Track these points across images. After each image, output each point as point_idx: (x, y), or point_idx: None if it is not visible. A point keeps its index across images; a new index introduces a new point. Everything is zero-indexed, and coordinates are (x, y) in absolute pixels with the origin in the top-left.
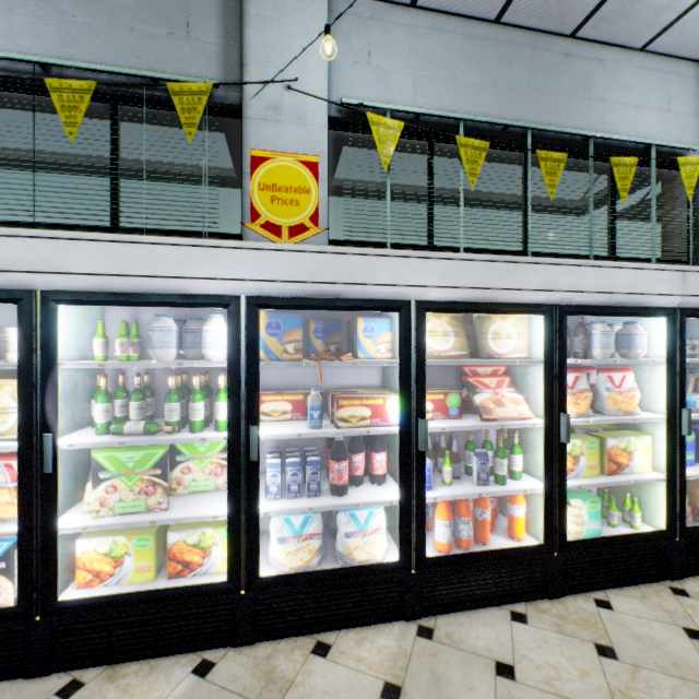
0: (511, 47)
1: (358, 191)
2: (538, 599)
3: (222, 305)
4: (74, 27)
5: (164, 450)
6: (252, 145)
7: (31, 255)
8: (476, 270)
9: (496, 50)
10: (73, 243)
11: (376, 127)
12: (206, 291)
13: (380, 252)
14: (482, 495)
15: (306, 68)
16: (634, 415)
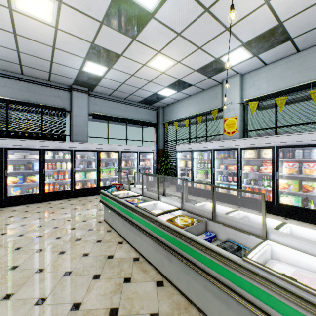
0: (307, 55)
1: (274, 106)
2: (270, 214)
3: (210, 150)
4: (201, 105)
5: (205, 171)
6: (224, 118)
7: (192, 146)
8: (252, 140)
9: (299, 60)
10: (195, 144)
11: (250, 105)
12: (208, 149)
13: (232, 140)
14: (255, 187)
15: (234, 98)
16: (313, 176)
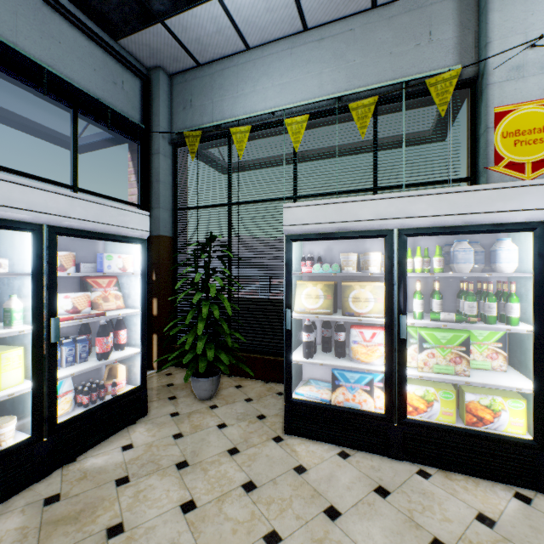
0: None
1: None
2: None
3: (528, 229)
4: (354, 67)
5: (467, 334)
6: (495, 104)
7: (392, 208)
8: None
9: None
10: (418, 198)
11: None
12: (514, 220)
13: None
14: None
15: None
16: None
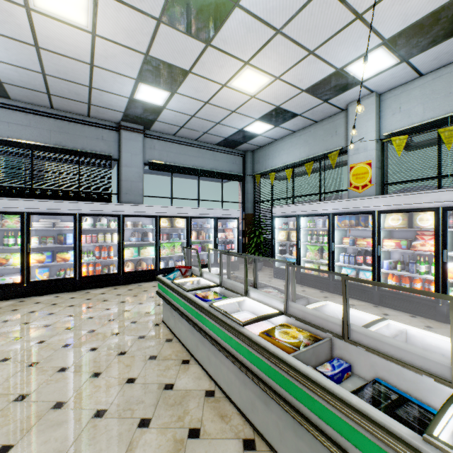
0: None
1: (433, 143)
2: (431, 319)
3: (327, 215)
4: (311, 146)
5: (318, 247)
6: (350, 163)
7: (297, 208)
8: (399, 199)
9: None
10: (302, 205)
11: (394, 141)
12: (324, 212)
13: (364, 198)
14: (404, 274)
15: (367, 132)
16: None
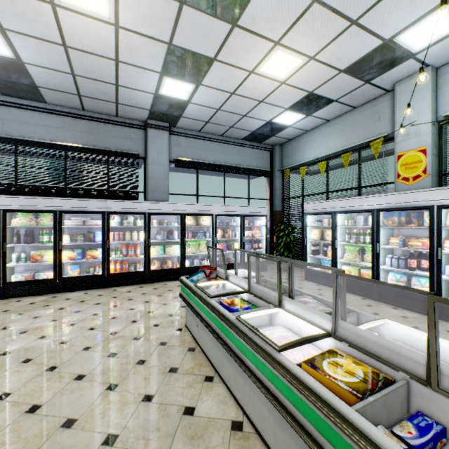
0: None
1: None
2: None
3: (369, 212)
4: (348, 135)
5: (358, 248)
6: (397, 152)
7: (333, 204)
8: None
9: None
10: (339, 201)
11: None
12: (366, 208)
13: (419, 191)
14: None
15: (420, 114)
16: None
